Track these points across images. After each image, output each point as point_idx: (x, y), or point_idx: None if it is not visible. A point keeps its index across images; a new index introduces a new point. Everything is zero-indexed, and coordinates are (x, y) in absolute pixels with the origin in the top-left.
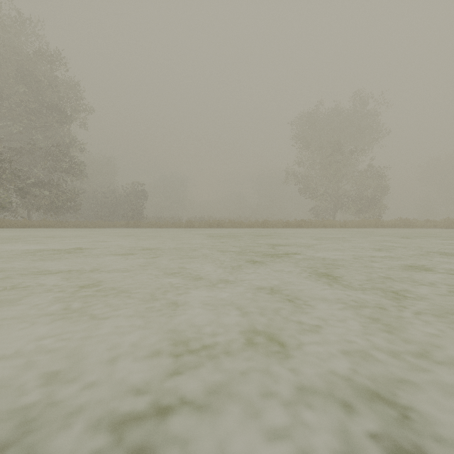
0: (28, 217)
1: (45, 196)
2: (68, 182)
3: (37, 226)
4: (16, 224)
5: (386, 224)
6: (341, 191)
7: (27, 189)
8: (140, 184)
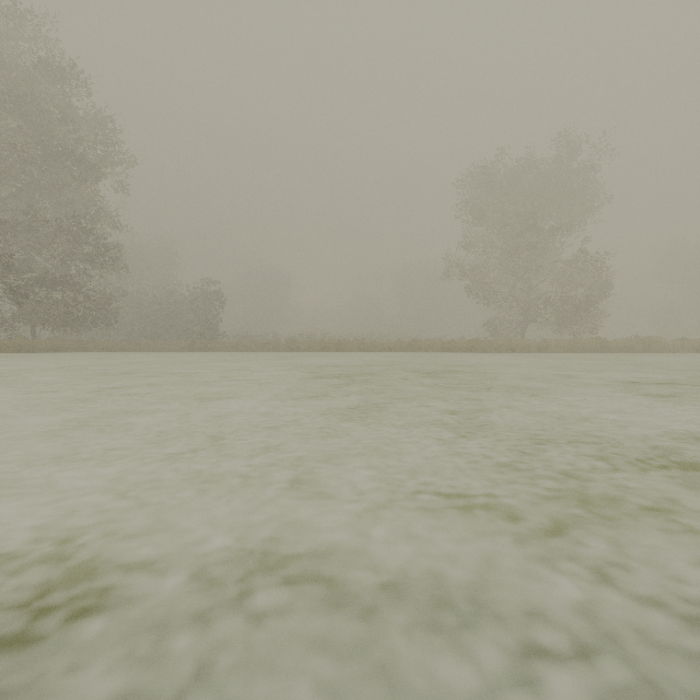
0: (32, 334)
1: (56, 301)
2: (97, 279)
3: (42, 349)
4: (6, 346)
5: (614, 346)
6: (534, 294)
7: (27, 289)
8: (213, 281)
